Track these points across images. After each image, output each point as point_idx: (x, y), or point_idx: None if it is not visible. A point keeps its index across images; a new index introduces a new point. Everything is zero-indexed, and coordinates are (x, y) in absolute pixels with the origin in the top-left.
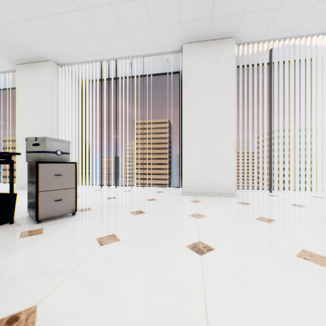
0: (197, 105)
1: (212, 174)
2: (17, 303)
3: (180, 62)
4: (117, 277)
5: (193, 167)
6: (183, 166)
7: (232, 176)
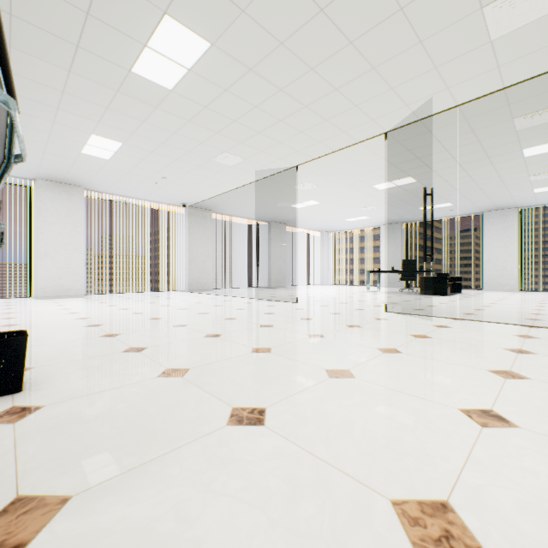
0: (52, 230)
1: (66, 282)
2: (1, 313)
3: (31, 183)
4: (31, 309)
5: (48, 277)
6: (38, 276)
7: (83, 283)
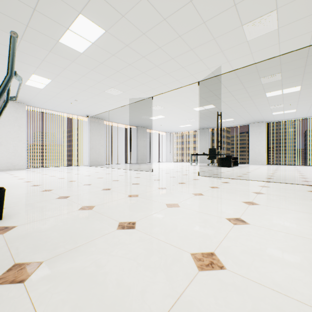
0: (5, 129)
1: (14, 161)
2: None
3: None
4: None
5: (2, 158)
6: None
7: (25, 161)
